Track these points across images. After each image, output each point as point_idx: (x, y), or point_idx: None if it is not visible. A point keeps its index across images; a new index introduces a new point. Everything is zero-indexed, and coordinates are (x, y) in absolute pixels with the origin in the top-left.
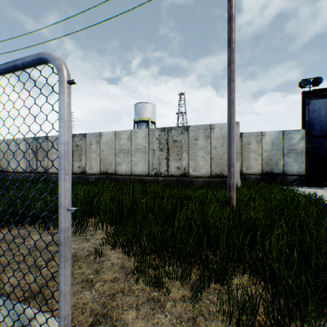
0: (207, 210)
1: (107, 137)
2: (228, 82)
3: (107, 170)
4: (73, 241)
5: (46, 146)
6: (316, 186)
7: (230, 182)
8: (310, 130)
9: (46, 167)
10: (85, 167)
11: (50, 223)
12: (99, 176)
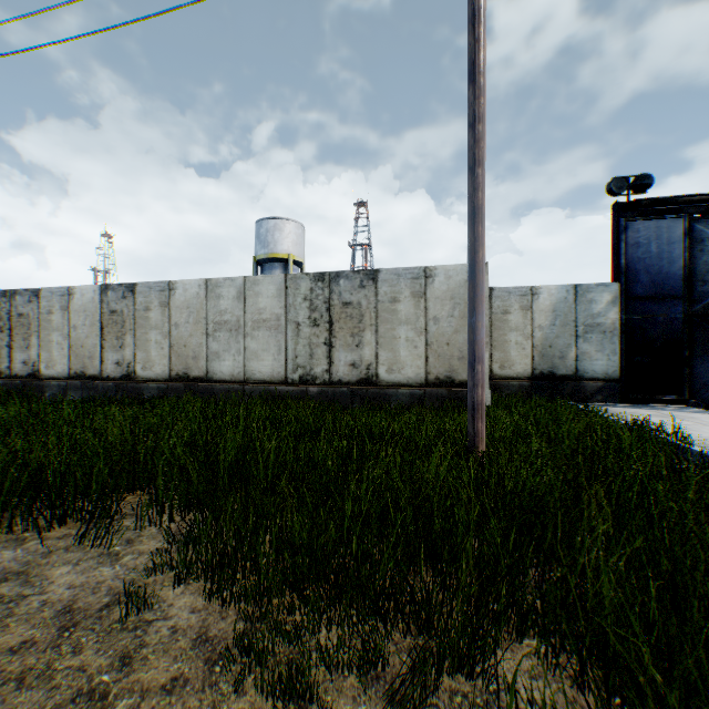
0: (423, 466)
1: (188, 293)
2: (469, 164)
3: (188, 370)
4: (74, 564)
5: (35, 314)
6: (641, 403)
7: (475, 399)
8: (630, 284)
9: (35, 365)
10: (132, 364)
11: (14, 513)
12: (168, 384)
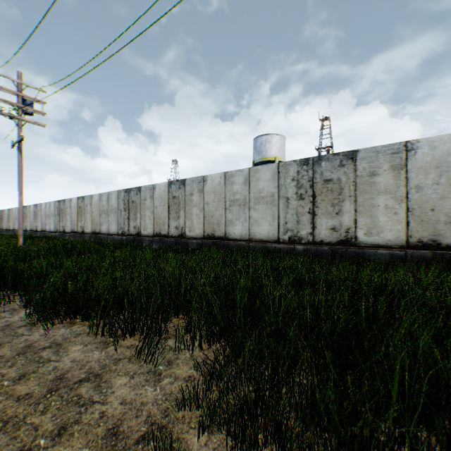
0: None
1: (213, 183)
2: None
3: (213, 232)
4: (130, 377)
5: (138, 200)
6: None
7: None
8: None
9: (138, 228)
10: (183, 228)
11: (104, 322)
12: (202, 240)
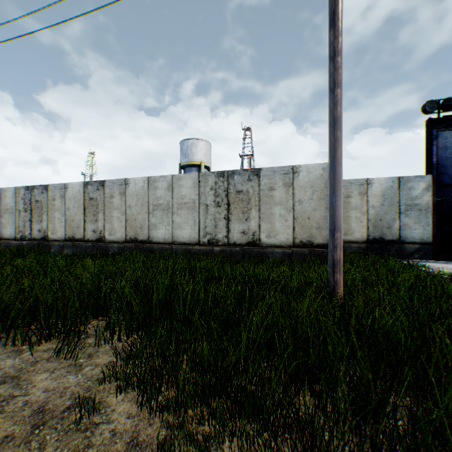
0: (297, 306)
1: (136, 186)
2: (330, 87)
3: (136, 236)
4: (51, 372)
5: (45, 200)
6: (448, 260)
7: (334, 257)
8: (439, 175)
9: (45, 232)
10: (103, 232)
11: (16, 332)
12: (124, 244)
